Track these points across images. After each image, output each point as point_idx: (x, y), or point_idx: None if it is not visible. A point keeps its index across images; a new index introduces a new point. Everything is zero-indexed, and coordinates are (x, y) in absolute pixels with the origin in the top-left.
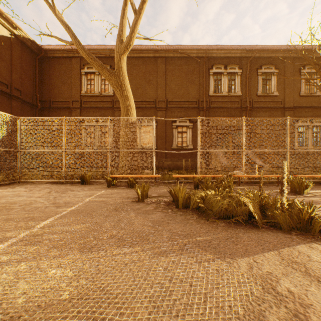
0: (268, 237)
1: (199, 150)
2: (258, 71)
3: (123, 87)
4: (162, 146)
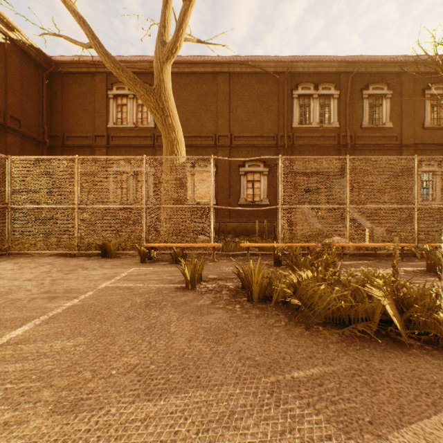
0: (432, 372)
1: (281, 206)
2: (363, 93)
3: (166, 111)
4: (224, 200)
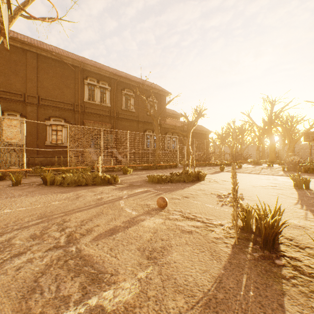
0: (89, 187)
1: (69, 149)
2: (122, 92)
3: None
4: (33, 142)
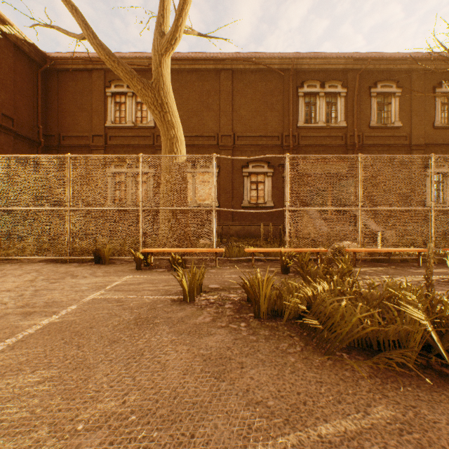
0: None
1: (287, 208)
2: (371, 91)
3: (164, 107)
4: (227, 203)
